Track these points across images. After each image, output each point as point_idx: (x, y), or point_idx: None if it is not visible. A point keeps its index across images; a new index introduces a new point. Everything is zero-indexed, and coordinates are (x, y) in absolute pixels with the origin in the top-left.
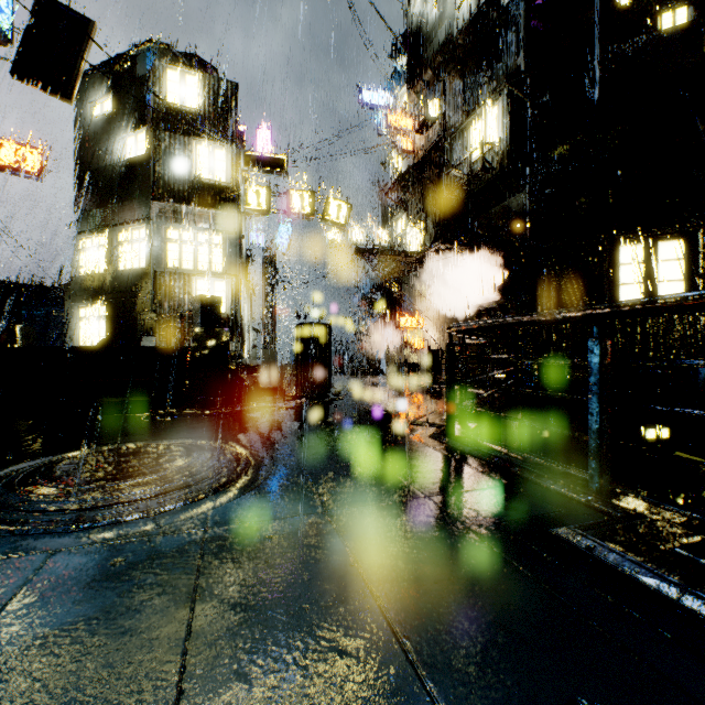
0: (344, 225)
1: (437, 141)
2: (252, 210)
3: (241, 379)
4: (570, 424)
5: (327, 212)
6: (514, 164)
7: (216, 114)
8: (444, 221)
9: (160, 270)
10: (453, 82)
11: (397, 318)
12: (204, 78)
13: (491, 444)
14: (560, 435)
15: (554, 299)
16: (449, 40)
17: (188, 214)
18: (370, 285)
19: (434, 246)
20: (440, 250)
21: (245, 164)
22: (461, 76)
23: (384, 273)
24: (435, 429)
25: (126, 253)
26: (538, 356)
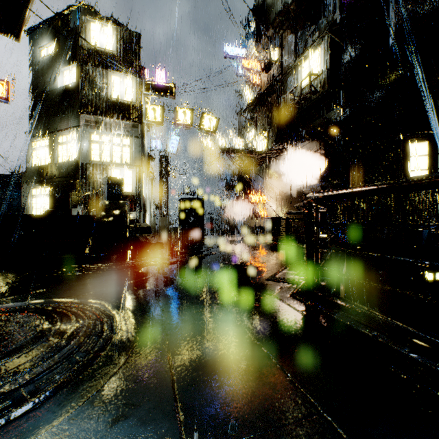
0: (213, 132)
1: (277, 77)
2: (150, 122)
3: (137, 239)
4: (373, 270)
5: (202, 123)
6: (333, 88)
7: (125, 54)
8: (281, 131)
9: (86, 162)
10: (287, 35)
11: (249, 196)
12: (116, 29)
13: (355, 307)
14: (363, 277)
15: (362, 181)
16: (286, 6)
17: (106, 123)
18: (231, 175)
19: (275, 146)
20: (279, 149)
21: (145, 90)
22: (292, 32)
23: (241, 166)
24: (292, 285)
25: (63, 151)
26: (350, 222)
